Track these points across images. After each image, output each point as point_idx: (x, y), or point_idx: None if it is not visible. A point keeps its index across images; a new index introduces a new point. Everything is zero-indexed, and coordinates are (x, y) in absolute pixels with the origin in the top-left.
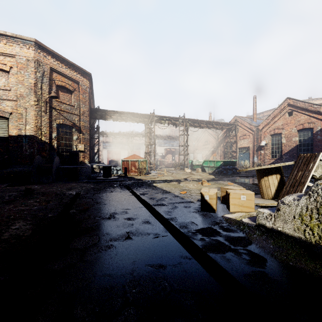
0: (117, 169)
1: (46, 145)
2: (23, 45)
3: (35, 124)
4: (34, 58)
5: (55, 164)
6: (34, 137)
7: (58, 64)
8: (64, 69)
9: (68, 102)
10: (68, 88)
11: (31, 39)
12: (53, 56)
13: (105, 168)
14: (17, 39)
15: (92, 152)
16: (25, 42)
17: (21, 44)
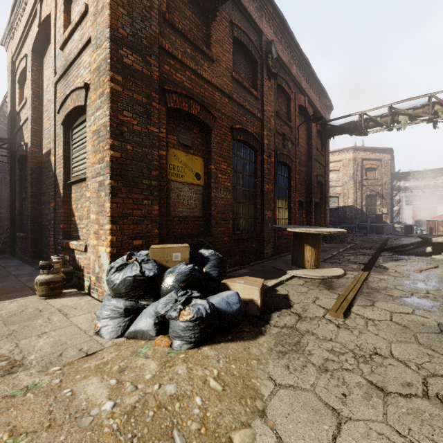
0: (422, 229)
1: (359, 211)
2: (346, 152)
3: (353, 198)
4: (352, 158)
5: (368, 223)
6: (352, 206)
7: (366, 154)
8: (370, 155)
9: (373, 178)
10: (373, 167)
11: (351, 147)
12: (363, 150)
13: (406, 227)
14: (343, 150)
15: (391, 212)
16: (348, 150)
17: (345, 152)
